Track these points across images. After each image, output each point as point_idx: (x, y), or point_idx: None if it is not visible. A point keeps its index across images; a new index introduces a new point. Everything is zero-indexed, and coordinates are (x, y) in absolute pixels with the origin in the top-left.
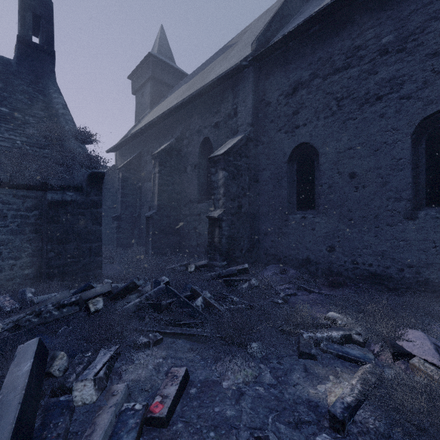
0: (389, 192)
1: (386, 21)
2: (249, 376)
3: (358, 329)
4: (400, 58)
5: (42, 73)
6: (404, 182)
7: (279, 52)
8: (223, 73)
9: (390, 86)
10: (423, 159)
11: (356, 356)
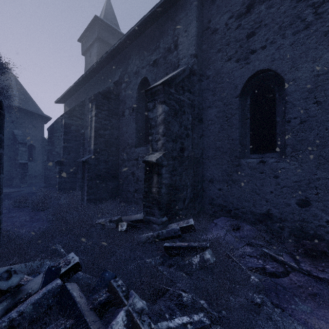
0: None
1: None
2: None
3: None
4: None
5: None
6: None
7: None
8: None
9: None
10: None
11: None
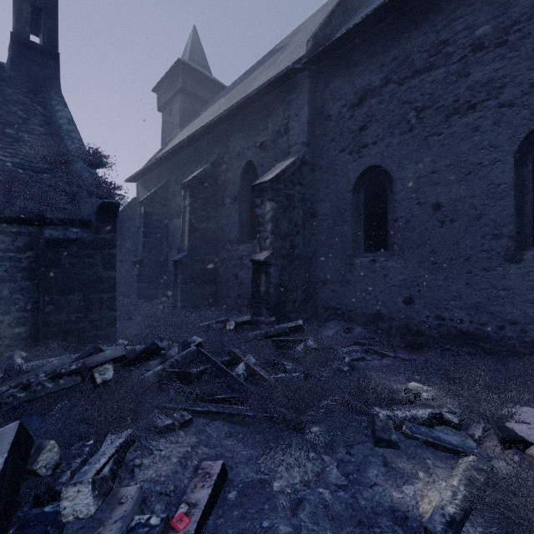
0: (485, 227)
1: (480, 8)
2: (309, 473)
3: (450, 406)
4: (500, 54)
5: (44, 81)
6: (505, 214)
7: (342, 52)
8: (271, 80)
9: (486, 91)
10: (529, 185)
11: (452, 443)
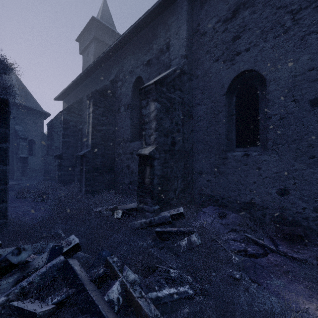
0: None
1: None
2: None
3: None
4: None
5: None
6: None
7: None
8: (155, 5)
9: None
10: None
11: None
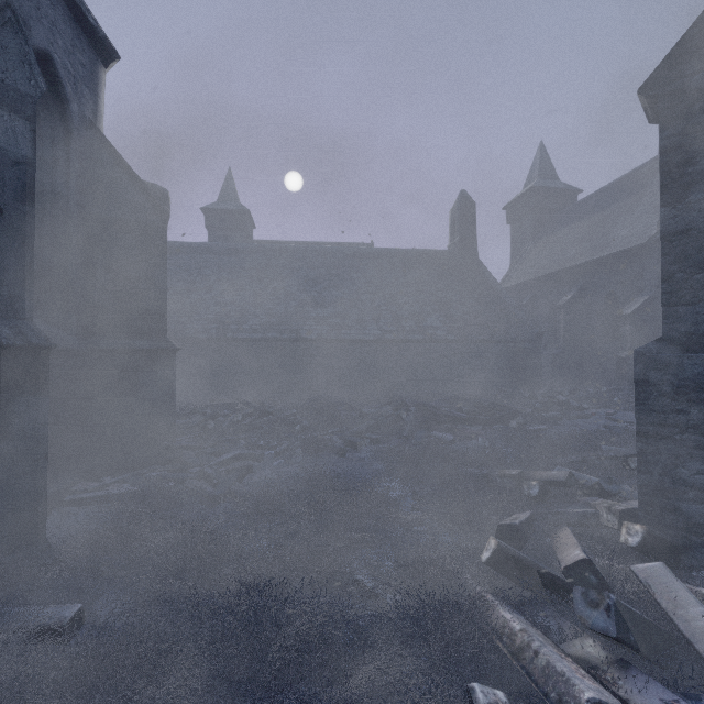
0: None
1: None
2: None
3: None
4: None
5: (471, 256)
6: None
7: None
8: (629, 248)
9: None
10: None
11: None
